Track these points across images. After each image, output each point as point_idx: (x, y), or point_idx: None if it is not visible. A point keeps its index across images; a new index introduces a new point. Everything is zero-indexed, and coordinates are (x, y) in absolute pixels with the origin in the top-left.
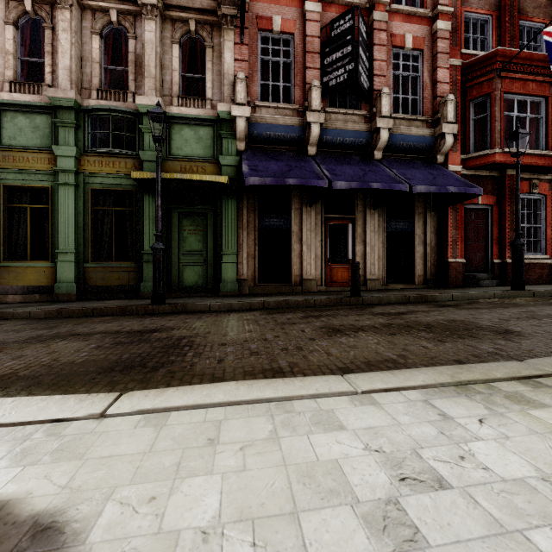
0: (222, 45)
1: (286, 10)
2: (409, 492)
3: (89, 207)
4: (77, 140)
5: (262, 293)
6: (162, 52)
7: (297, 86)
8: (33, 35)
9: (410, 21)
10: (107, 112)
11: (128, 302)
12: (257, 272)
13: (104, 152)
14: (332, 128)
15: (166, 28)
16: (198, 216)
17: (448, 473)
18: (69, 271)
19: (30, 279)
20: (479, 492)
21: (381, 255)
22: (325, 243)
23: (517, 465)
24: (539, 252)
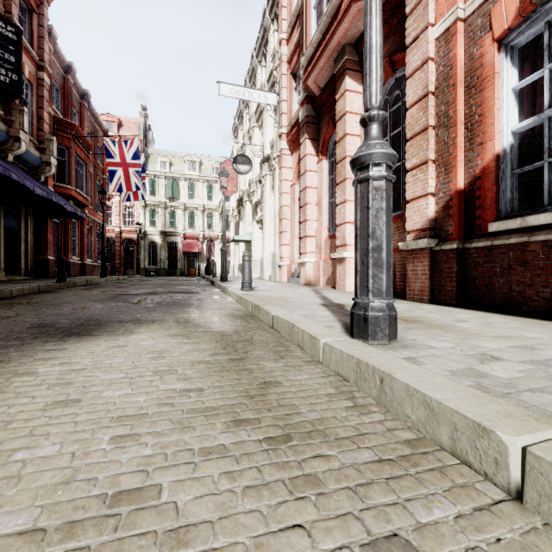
0: None
1: None
2: None
3: None
4: None
5: None
6: None
7: None
8: None
9: (27, 54)
10: None
11: None
12: None
13: None
14: None
15: None
16: None
17: None
18: None
19: None
20: None
21: None
22: None
23: None
24: (75, 256)
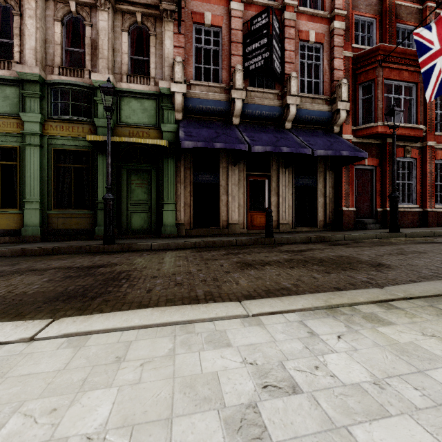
0: (163, 34)
1: (215, 8)
2: (267, 398)
3: (52, 164)
4: (41, 108)
5: (196, 235)
6: (114, 38)
7: (224, 69)
8: (4, 20)
9: (313, 20)
10: (67, 86)
11: (84, 242)
12: (192, 218)
13: (65, 118)
14: (252, 104)
15: (117, 18)
16: (144, 172)
17: (303, 380)
18: (34, 217)
19: (1, 223)
20: (323, 395)
21: (291, 205)
22: (247, 195)
23: (358, 372)
24: (411, 202)
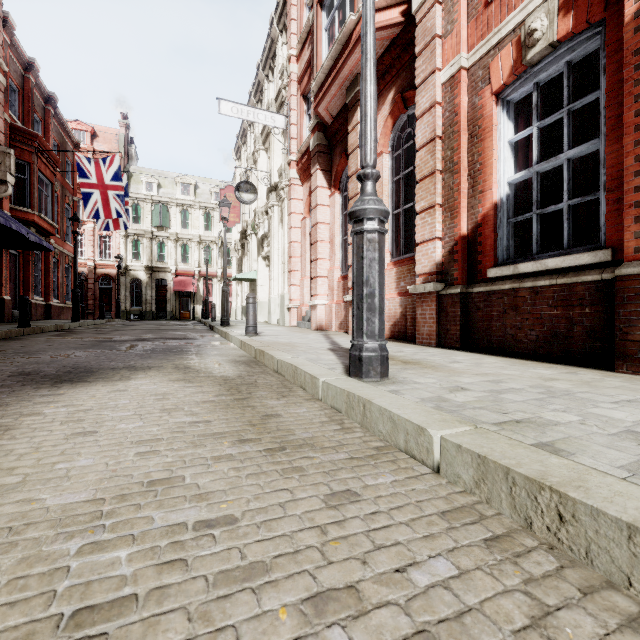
0: None
1: None
2: None
3: None
4: None
5: None
6: None
7: None
8: None
9: None
10: None
11: None
12: None
13: None
14: None
15: None
16: None
17: None
18: None
19: None
20: None
21: None
22: None
23: None
24: (37, 295)
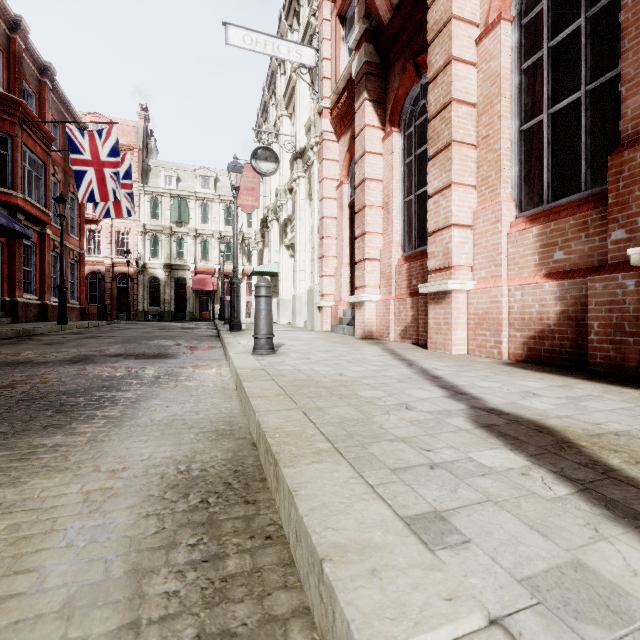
0: None
1: None
2: None
3: None
4: None
5: None
6: None
7: None
8: None
9: None
10: None
11: None
12: None
13: None
14: None
15: None
16: None
17: None
18: None
19: None
20: None
21: None
22: None
23: None
24: (31, 293)
